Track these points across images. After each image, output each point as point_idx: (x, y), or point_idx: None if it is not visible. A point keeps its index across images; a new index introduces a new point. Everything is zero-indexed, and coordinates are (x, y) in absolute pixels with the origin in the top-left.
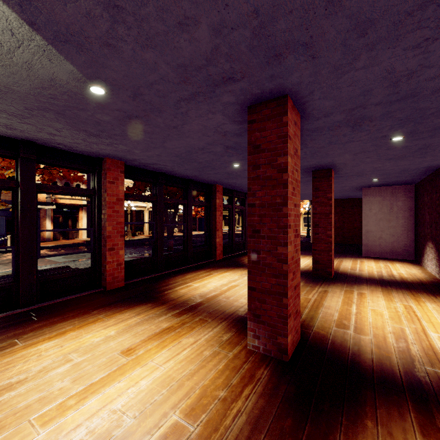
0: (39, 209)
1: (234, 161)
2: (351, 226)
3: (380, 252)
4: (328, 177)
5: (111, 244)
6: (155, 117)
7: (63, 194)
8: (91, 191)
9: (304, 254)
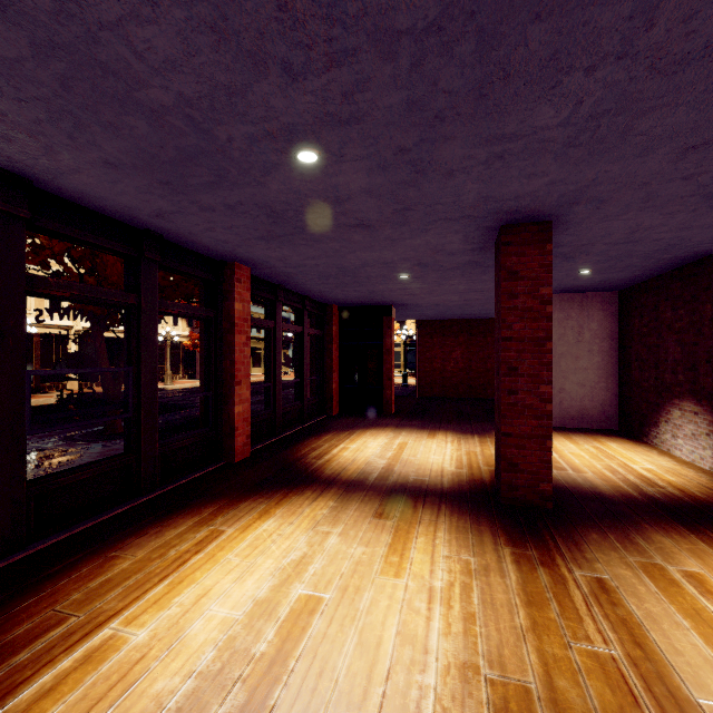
0: None
1: (301, 133)
2: (483, 367)
3: (561, 417)
4: (544, 244)
5: None
6: None
7: None
8: None
9: (428, 426)
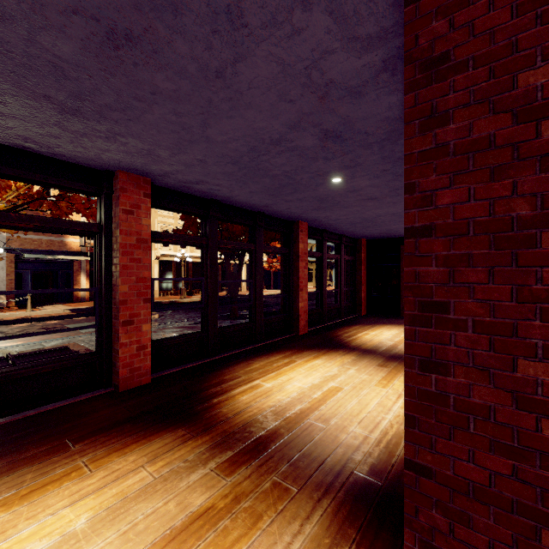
0: (72, 260)
1: (333, 172)
2: None
3: None
4: None
5: (126, 314)
6: (170, 35)
7: (44, 230)
8: (93, 226)
9: None
